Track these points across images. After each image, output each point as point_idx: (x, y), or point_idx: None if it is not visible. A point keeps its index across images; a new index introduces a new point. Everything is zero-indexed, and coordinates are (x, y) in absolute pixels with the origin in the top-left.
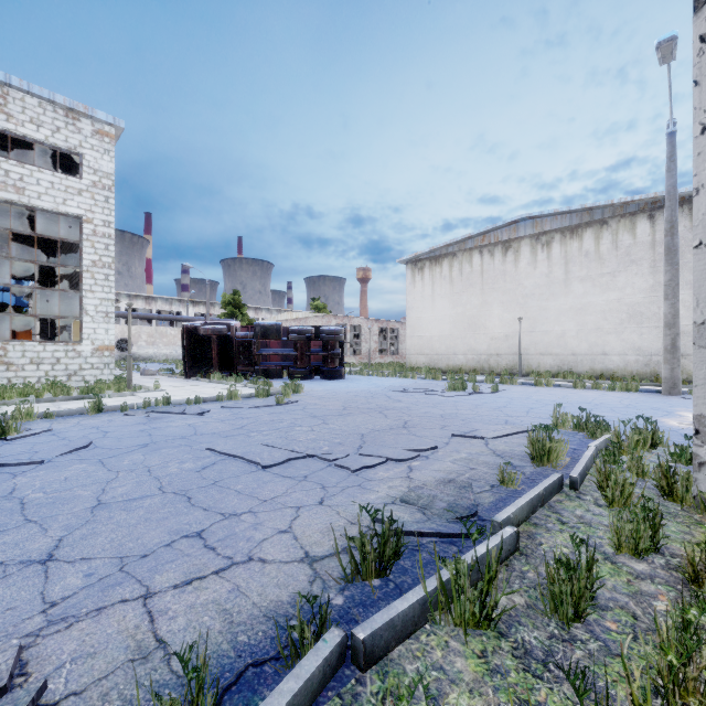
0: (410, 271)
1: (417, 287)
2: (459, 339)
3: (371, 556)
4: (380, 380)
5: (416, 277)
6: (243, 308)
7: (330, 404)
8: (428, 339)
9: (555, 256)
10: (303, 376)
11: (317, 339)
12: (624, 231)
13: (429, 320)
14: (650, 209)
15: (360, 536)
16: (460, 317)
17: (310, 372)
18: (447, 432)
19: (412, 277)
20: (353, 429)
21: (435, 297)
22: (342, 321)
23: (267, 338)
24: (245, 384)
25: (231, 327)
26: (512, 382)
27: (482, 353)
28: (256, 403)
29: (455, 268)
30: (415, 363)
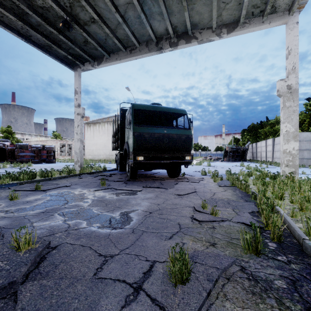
0: (86, 127)
1: (88, 132)
2: (101, 150)
3: (20, 173)
4: (68, 163)
5: (88, 129)
6: (13, 134)
7: (38, 167)
8: (92, 150)
9: None
10: (38, 162)
11: (44, 150)
12: None
13: (92, 144)
14: None
15: (18, 171)
16: (102, 143)
17: (41, 161)
18: (58, 169)
19: (87, 128)
20: (37, 170)
21: (94, 136)
22: (63, 142)
23: (22, 149)
24: (11, 165)
25: (5, 145)
26: (107, 162)
27: (108, 155)
28: (13, 168)
29: (100, 127)
30: (88, 158)
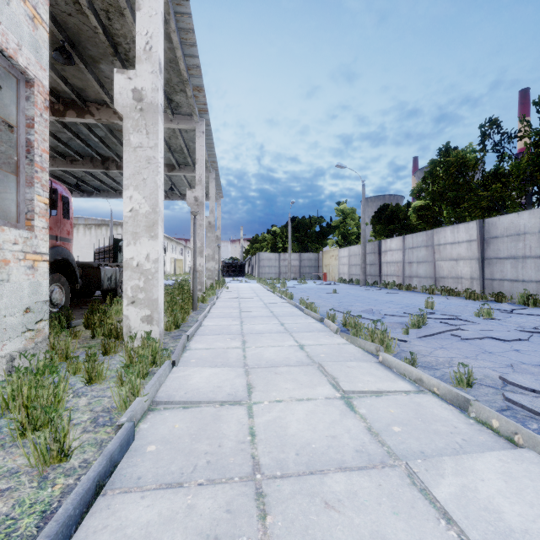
0: None
1: None
2: None
3: None
4: None
5: None
6: None
7: None
8: None
9: (93, 234)
10: None
11: None
12: (115, 230)
13: None
14: (122, 224)
15: None
16: None
17: None
18: None
19: None
20: None
21: None
22: None
23: None
24: None
25: None
26: None
27: None
28: None
29: None
30: None
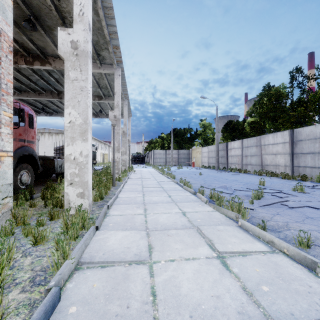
0: None
1: None
2: None
3: None
4: None
5: None
6: None
7: None
8: None
9: (54, 138)
10: None
11: None
12: None
13: None
14: None
15: None
16: None
17: None
18: None
19: None
20: None
21: None
22: None
23: None
24: None
25: None
26: None
27: None
28: None
29: None
30: None
